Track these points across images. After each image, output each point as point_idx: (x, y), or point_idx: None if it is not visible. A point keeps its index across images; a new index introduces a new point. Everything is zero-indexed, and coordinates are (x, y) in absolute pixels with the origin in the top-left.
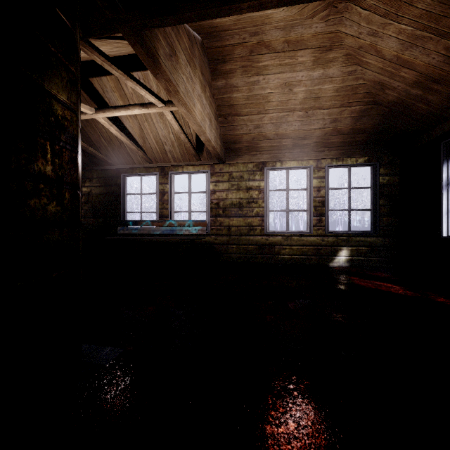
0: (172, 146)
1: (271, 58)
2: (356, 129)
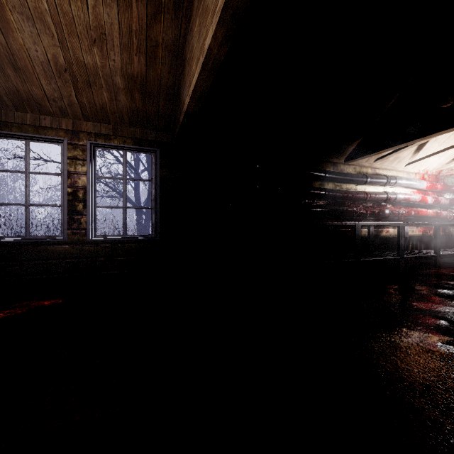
0: None
1: None
2: None
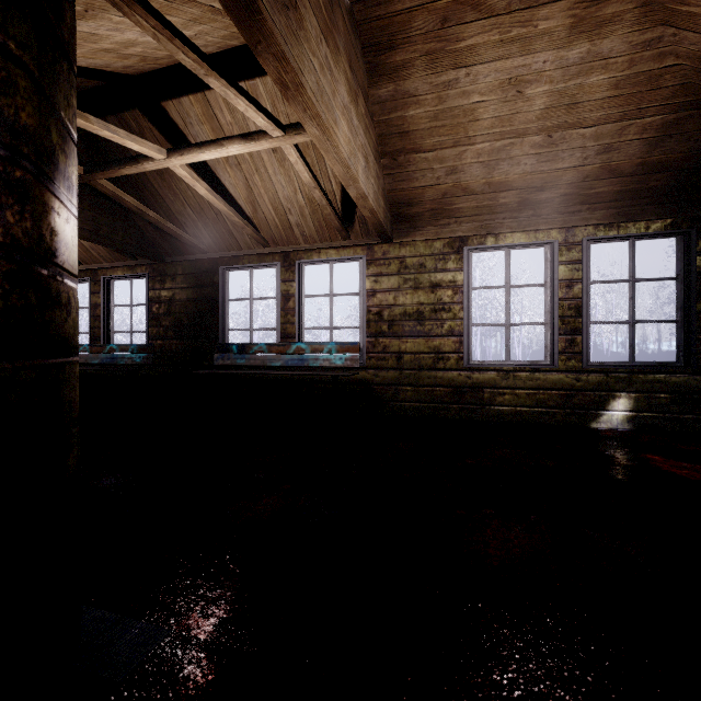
0: (301, 216)
1: (484, 28)
2: (651, 163)
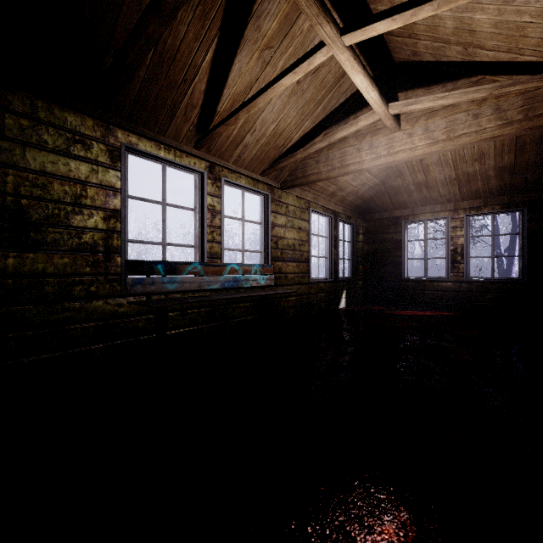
0: (256, 140)
1: None
2: (363, 195)
